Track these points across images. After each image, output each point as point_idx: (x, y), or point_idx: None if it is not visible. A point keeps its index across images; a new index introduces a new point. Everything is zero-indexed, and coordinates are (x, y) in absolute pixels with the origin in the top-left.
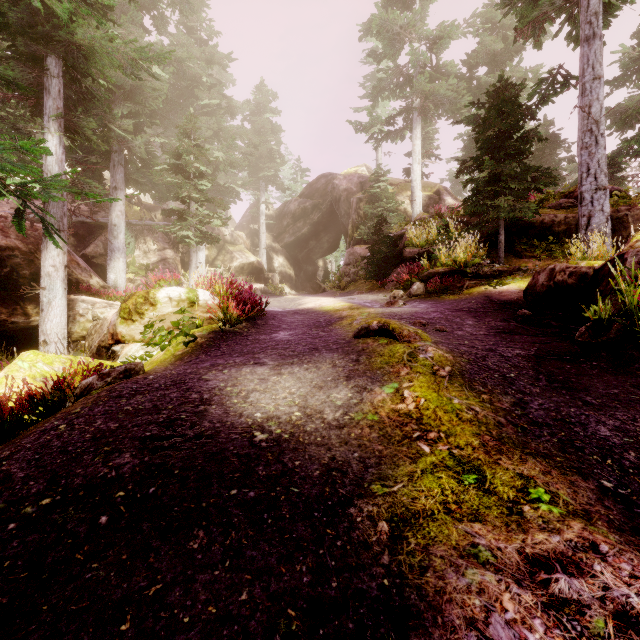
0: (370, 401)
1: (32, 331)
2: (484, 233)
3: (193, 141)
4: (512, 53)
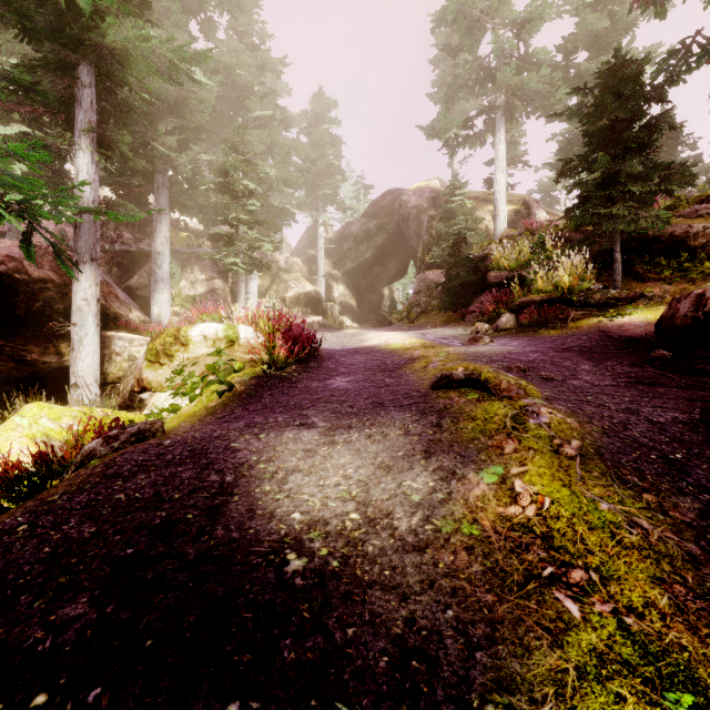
0: (463, 497)
1: (66, 372)
2: (594, 250)
3: (242, 156)
4: (620, 32)
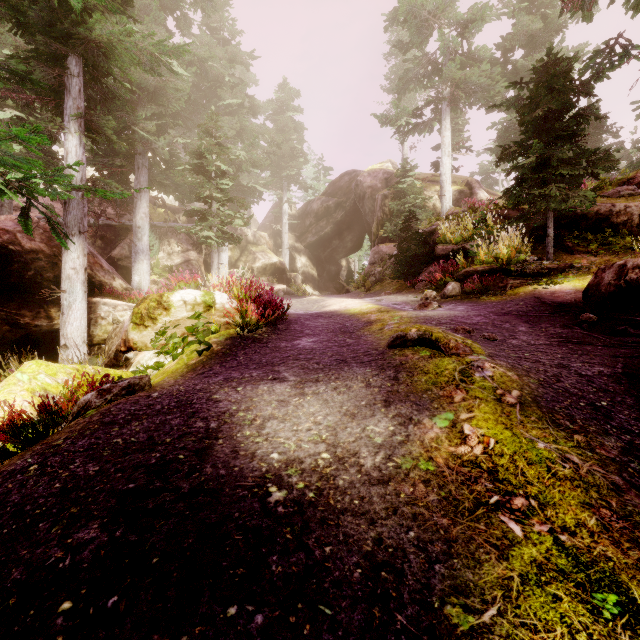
0: (419, 439)
1: (56, 334)
2: (529, 226)
3: (215, 140)
4: (552, 33)
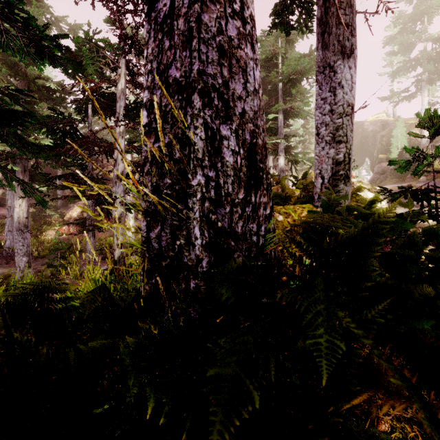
0: None
1: None
2: None
3: (306, 129)
4: None
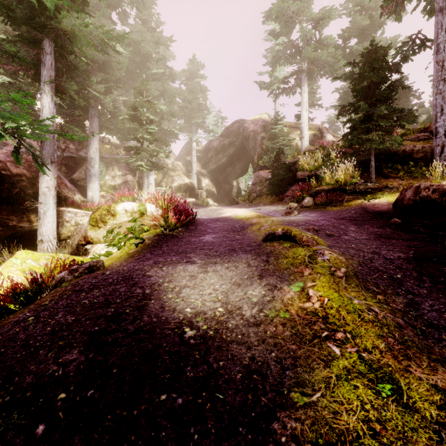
0: (280, 299)
1: (34, 233)
2: (359, 160)
3: (145, 98)
4: (376, 28)
